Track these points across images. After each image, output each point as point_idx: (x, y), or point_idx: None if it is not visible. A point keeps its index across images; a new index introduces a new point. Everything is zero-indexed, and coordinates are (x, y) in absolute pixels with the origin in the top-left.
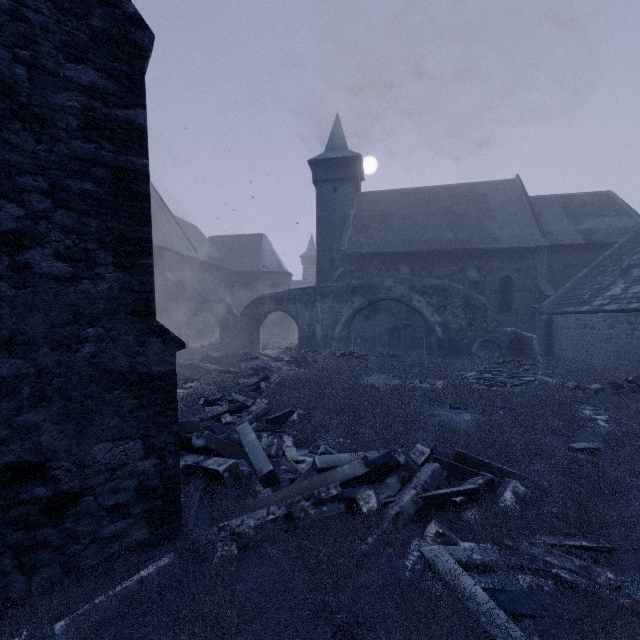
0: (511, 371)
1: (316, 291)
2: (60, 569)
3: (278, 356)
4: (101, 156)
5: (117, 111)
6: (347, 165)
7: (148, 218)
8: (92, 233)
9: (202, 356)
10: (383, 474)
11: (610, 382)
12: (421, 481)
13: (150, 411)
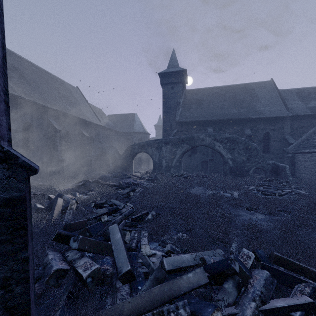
0: (275, 186)
1: (162, 141)
2: None
3: (142, 176)
4: None
5: None
6: (179, 75)
7: None
8: None
9: (100, 176)
10: (220, 279)
11: None
12: (258, 291)
13: None
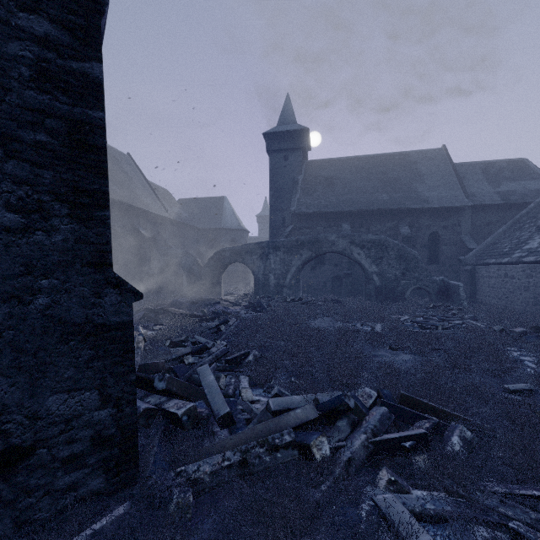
0: (441, 315)
1: (269, 245)
2: (11, 524)
3: (237, 301)
4: (55, 107)
5: (72, 63)
6: (296, 137)
7: (104, 171)
8: (46, 184)
9: (171, 301)
10: (334, 417)
11: (533, 326)
12: (371, 425)
13: (106, 361)
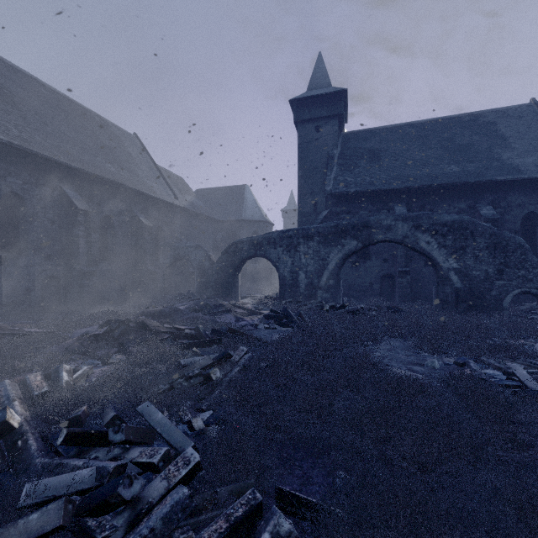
0: None
1: (299, 233)
2: None
3: (256, 306)
4: None
5: None
6: (331, 102)
7: None
8: None
9: (162, 309)
10: None
11: None
12: None
13: None
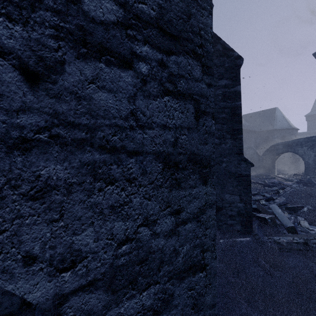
0: None
1: None
2: (217, 228)
3: (288, 178)
4: (227, 105)
5: (231, 89)
6: None
7: (241, 121)
8: (224, 129)
9: None
10: None
11: None
12: None
13: (241, 187)
